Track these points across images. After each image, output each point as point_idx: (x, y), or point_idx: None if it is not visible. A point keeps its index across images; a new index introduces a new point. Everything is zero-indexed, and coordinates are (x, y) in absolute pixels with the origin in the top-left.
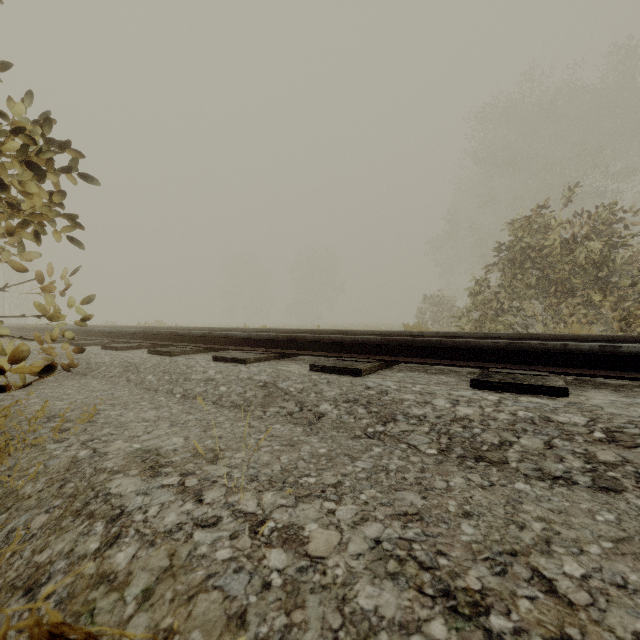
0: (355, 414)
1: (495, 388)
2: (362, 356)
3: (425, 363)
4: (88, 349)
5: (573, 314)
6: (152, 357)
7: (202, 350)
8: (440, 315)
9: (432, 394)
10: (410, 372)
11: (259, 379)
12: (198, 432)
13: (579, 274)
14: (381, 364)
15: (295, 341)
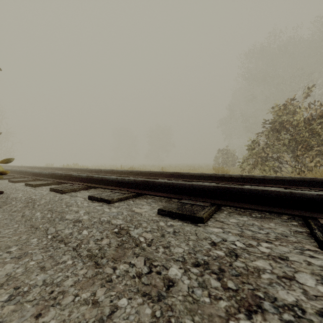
0: (209, 289)
1: None
2: (198, 199)
3: (253, 209)
4: (16, 185)
5: (312, 161)
6: (49, 194)
7: (86, 187)
8: (227, 160)
9: (289, 261)
10: (241, 216)
11: (116, 223)
12: (28, 319)
13: (314, 137)
14: (215, 208)
15: (147, 184)
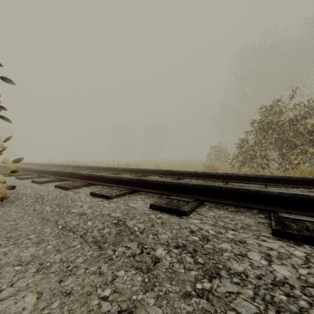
0: (185, 263)
1: (295, 238)
2: (184, 195)
3: (228, 204)
4: (23, 182)
5: (296, 159)
6: (55, 190)
7: (87, 184)
8: (219, 156)
9: (245, 244)
10: (218, 210)
11: (115, 216)
12: (54, 283)
13: (298, 136)
14: (198, 203)
15: (142, 182)
